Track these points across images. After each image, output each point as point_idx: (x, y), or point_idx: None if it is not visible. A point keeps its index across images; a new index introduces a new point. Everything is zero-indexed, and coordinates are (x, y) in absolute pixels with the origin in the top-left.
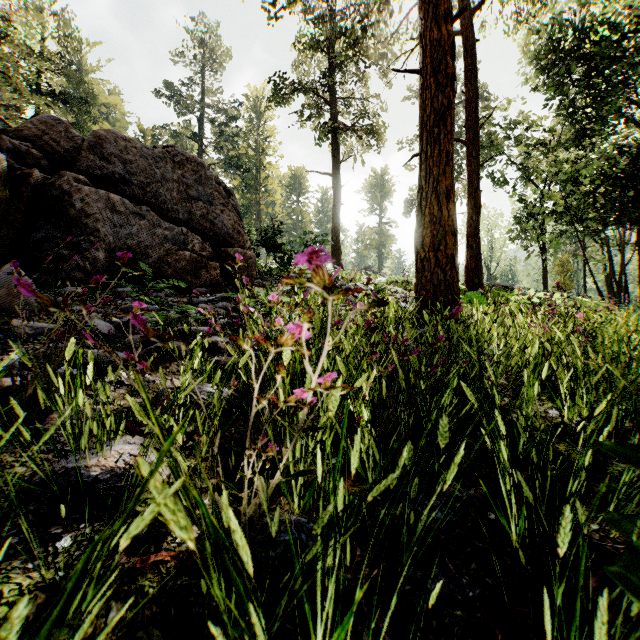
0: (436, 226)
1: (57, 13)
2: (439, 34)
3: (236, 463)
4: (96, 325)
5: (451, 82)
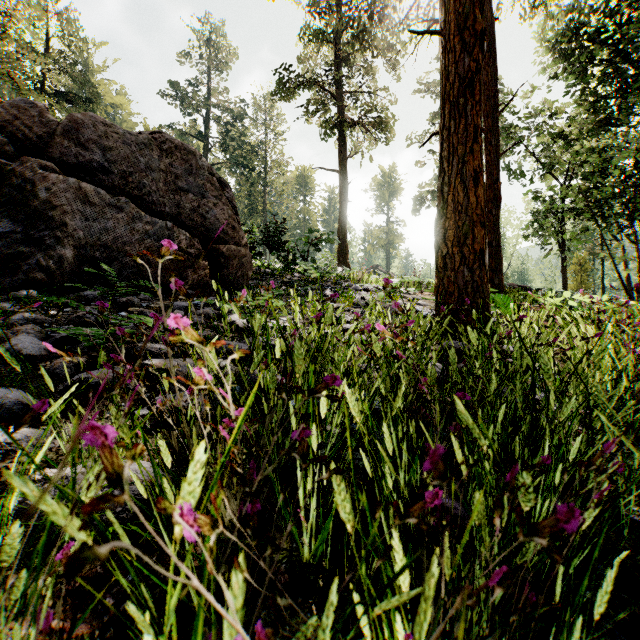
0: (461, 216)
1: (61, 12)
2: None
3: None
4: (17, 343)
5: (480, 42)
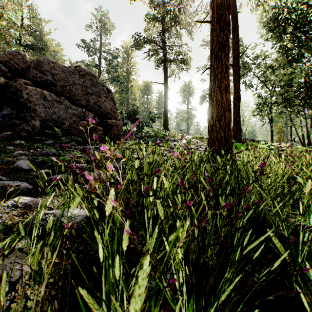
0: (219, 106)
1: (29, 6)
2: (221, 0)
3: (72, 289)
4: (20, 163)
5: (228, 26)
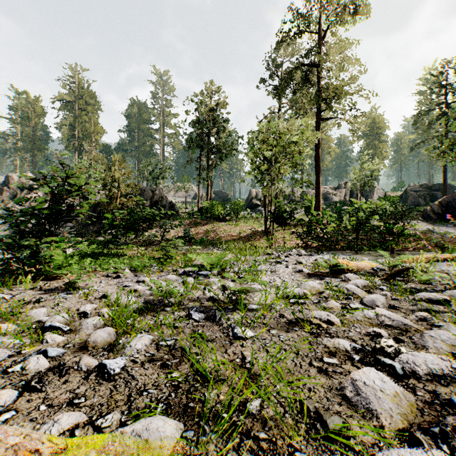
0: None
1: None
2: None
3: None
4: None
5: None
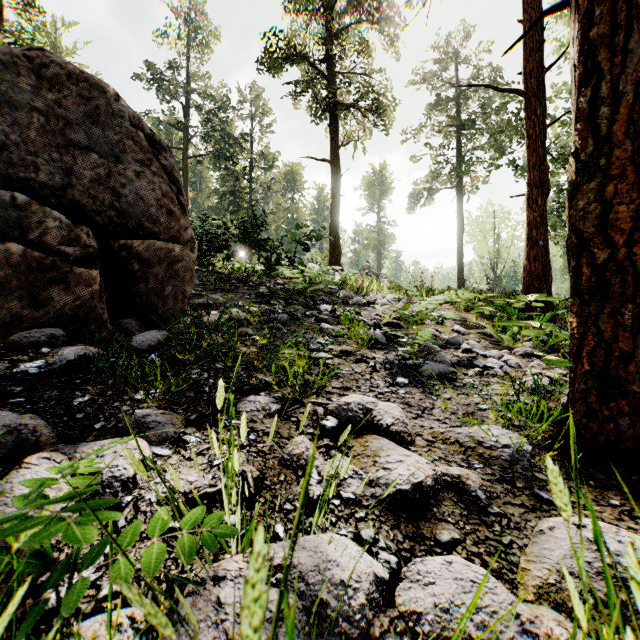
0: None
1: None
2: None
3: None
4: None
5: None
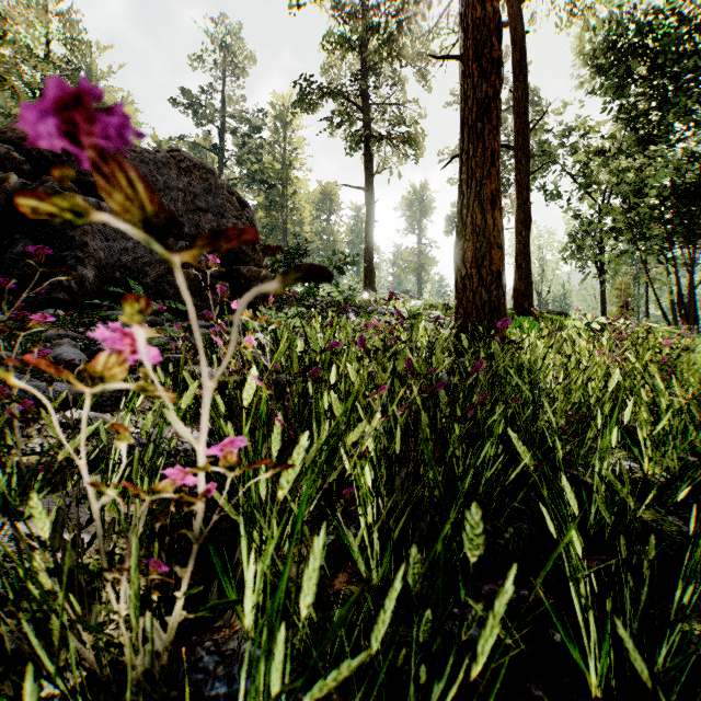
0: (479, 238)
1: (63, 13)
2: (483, 12)
3: (185, 545)
4: (61, 352)
5: (497, 68)
